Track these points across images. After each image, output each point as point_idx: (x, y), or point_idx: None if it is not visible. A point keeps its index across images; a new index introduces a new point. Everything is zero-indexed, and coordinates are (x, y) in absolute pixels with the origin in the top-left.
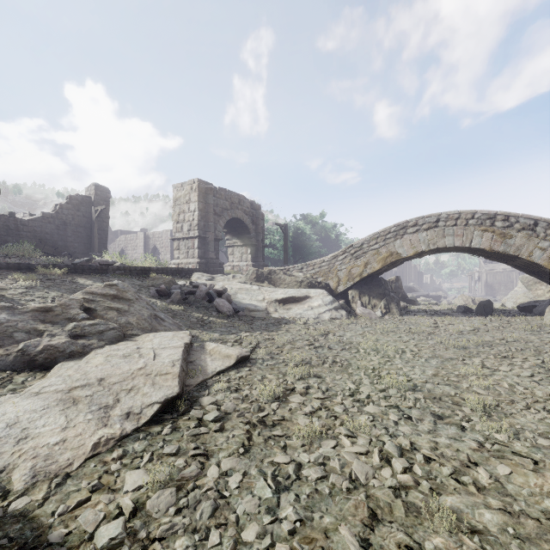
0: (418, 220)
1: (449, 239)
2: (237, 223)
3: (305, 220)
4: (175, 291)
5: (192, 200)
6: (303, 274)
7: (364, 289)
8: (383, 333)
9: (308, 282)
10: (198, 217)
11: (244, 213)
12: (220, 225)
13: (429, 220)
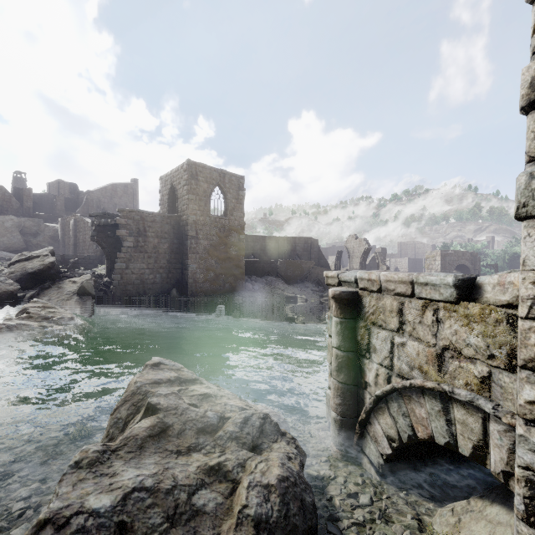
0: None
1: None
2: (461, 265)
3: None
4: None
5: (437, 260)
6: None
7: None
8: None
9: None
10: (440, 268)
11: (466, 260)
12: (451, 270)
13: None
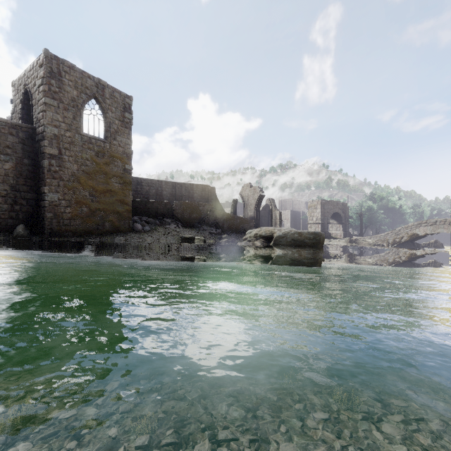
0: (427, 221)
1: (441, 229)
2: (335, 213)
3: (374, 196)
4: (325, 246)
5: (318, 208)
6: (371, 240)
7: (402, 248)
8: (401, 263)
9: (373, 244)
10: (320, 215)
11: (339, 209)
12: (329, 217)
13: (432, 221)
